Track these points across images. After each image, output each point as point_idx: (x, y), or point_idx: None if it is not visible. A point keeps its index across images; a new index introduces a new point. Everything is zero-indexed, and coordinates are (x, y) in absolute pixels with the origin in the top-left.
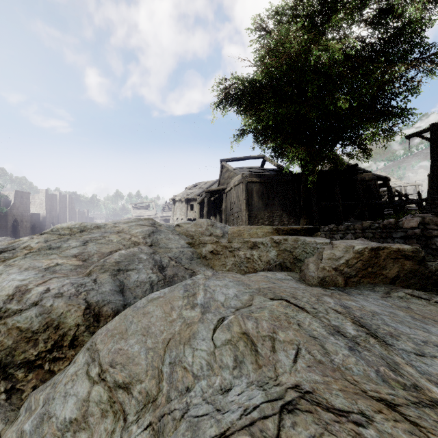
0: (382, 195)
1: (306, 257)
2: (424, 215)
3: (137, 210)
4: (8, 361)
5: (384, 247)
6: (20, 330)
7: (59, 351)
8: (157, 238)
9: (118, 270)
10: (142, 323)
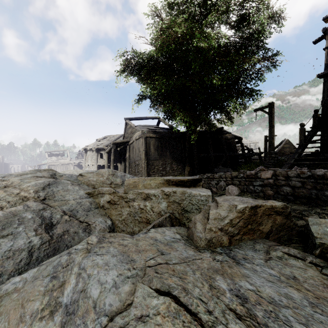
0: (238, 149)
1: (192, 208)
2: (275, 169)
3: (53, 157)
4: None
5: (261, 205)
6: None
7: None
8: (53, 190)
9: None
10: None
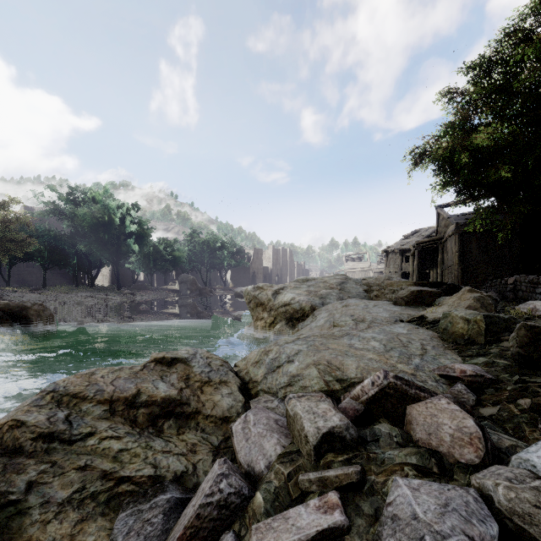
0: None
1: None
2: (522, 275)
3: (350, 262)
4: (291, 317)
5: (425, 290)
6: (294, 309)
7: (303, 317)
8: (344, 286)
9: (321, 297)
10: (326, 308)
